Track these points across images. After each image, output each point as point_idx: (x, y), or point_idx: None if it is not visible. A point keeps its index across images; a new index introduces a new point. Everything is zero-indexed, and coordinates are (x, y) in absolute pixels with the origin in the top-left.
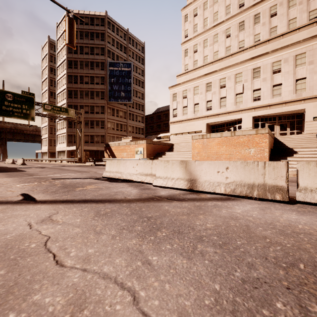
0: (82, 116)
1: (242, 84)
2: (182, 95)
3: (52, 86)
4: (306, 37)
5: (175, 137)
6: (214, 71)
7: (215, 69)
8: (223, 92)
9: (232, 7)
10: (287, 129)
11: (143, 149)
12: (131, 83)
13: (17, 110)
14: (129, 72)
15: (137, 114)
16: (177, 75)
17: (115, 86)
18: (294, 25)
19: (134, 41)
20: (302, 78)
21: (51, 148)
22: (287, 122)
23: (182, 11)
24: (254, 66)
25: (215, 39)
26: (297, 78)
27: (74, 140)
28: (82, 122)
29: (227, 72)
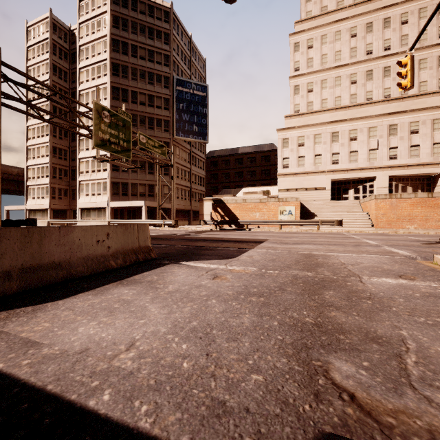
0: (174, 157)
1: (377, 140)
2: (296, 142)
3: (55, 96)
4: (439, 103)
5: (286, 194)
6: (343, 120)
7: (339, 117)
8: (354, 146)
9: (358, 51)
10: (418, 190)
11: (294, 208)
12: (206, 114)
13: (113, 139)
14: (203, 97)
15: (199, 158)
16: (285, 115)
17: (184, 116)
18: (425, 88)
19: (196, 54)
20: (439, 142)
21: (55, 202)
22: (418, 184)
23: (291, 36)
24: (391, 122)
25: (337, 82)
26: (435, 142)
27: (121, 192)
28: (174, 165)
29: (359, 123)
